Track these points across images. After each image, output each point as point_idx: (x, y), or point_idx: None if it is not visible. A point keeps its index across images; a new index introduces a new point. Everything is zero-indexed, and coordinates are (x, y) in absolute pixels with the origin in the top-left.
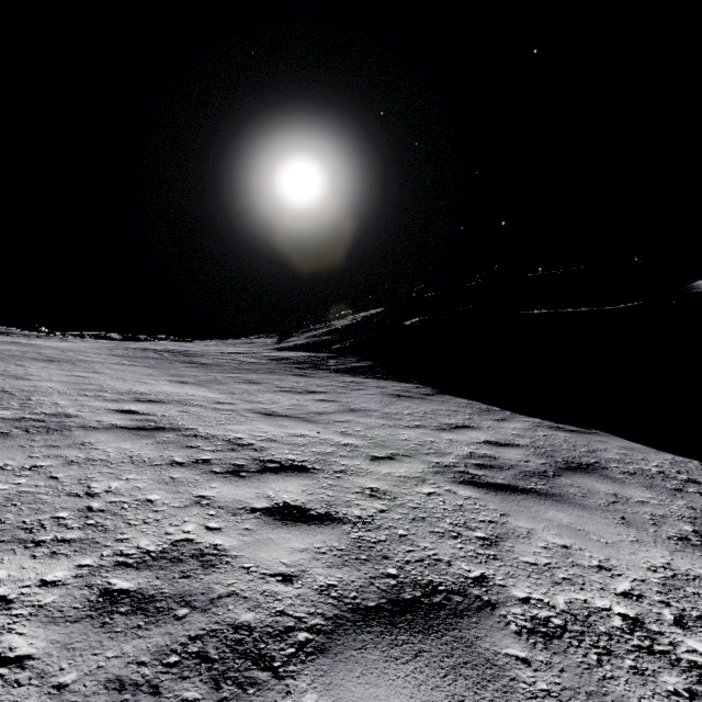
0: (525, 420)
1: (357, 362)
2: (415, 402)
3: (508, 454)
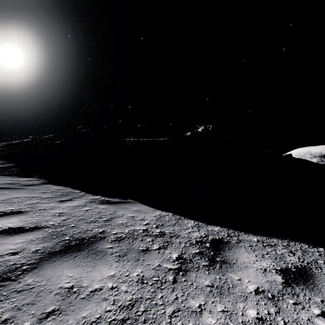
0: (88, 198)
1: (0, 164)
2: (3, 192)
3: (4, 246)
